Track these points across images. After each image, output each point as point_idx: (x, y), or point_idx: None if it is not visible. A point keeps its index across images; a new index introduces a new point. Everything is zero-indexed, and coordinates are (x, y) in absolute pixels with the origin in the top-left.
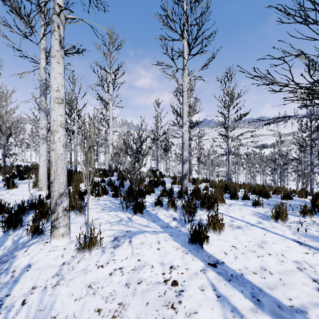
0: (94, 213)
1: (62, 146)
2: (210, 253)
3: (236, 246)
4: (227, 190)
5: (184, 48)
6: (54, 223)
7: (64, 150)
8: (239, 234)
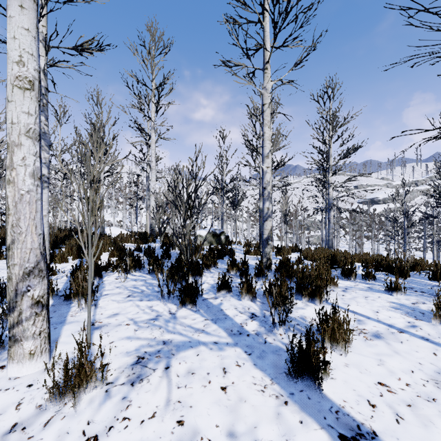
0: (113, 303)
1: (31, 176)
2: (337, 403)
3: (387, 383)
4: (334, 264)
5: (266, 34)
6: (13, 330)
7: (34, 183)
8: (384, 352)
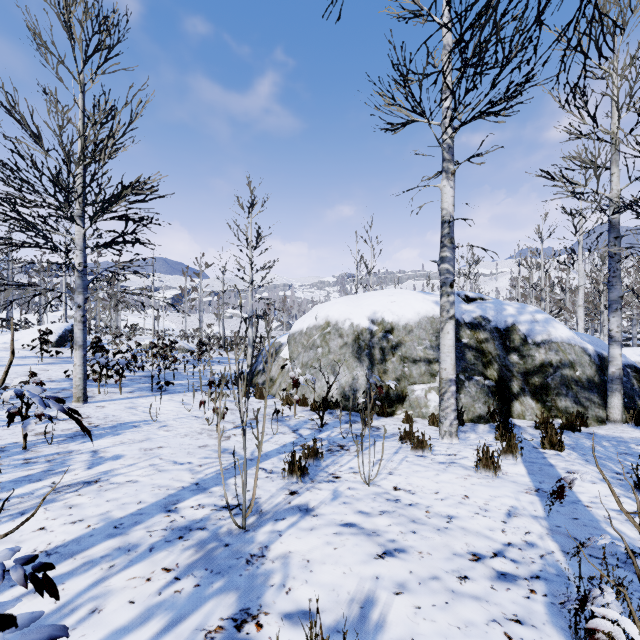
0: None
1: None
2: None
3: None
4: None
5: None
6: None
7: None
8: None
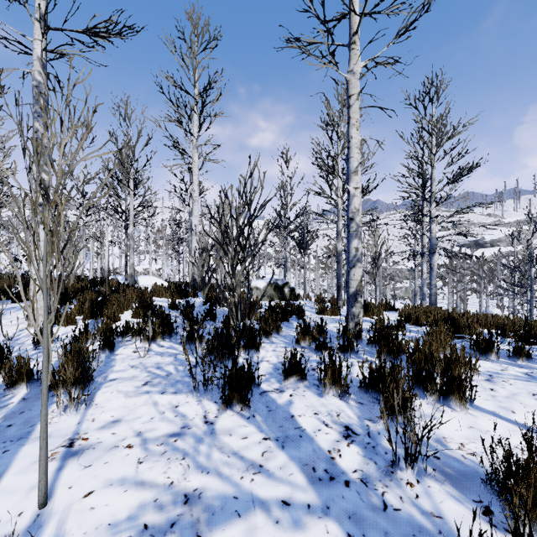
0: (118, 398)
1: None
2: None
3: None
4: (454, 332)
5: None
6: None
7: None
8: None
